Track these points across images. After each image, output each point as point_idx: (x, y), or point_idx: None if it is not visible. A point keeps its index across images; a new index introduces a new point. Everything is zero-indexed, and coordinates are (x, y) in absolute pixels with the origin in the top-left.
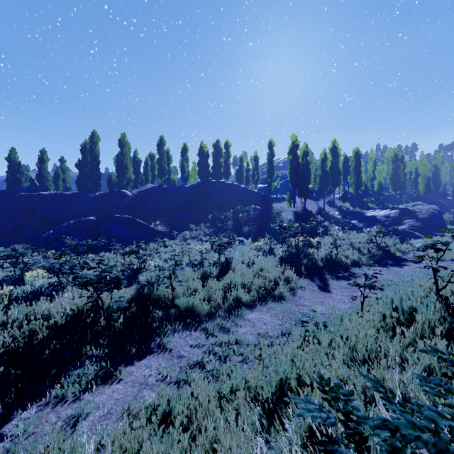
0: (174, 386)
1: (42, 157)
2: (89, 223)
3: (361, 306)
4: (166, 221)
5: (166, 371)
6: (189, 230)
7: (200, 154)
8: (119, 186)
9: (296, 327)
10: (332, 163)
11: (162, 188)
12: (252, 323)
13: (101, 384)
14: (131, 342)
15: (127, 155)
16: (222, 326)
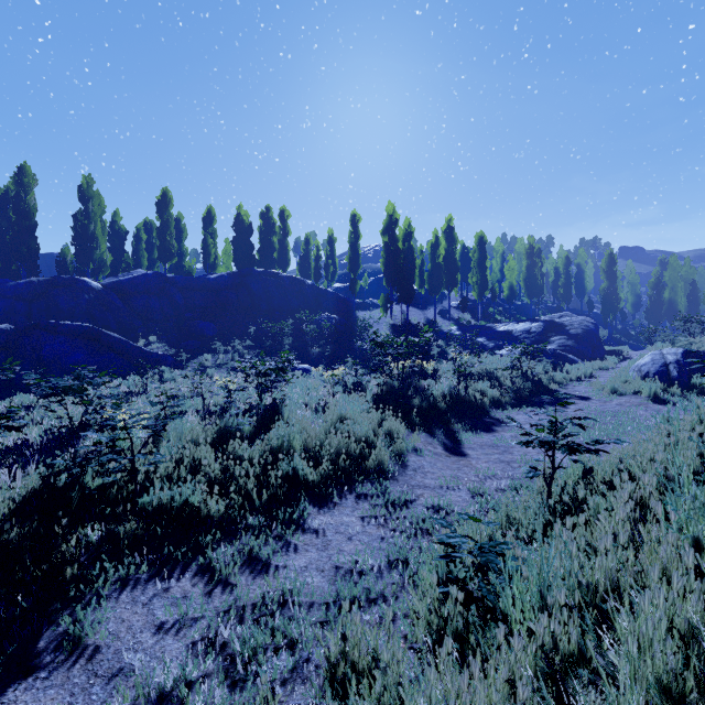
0: None
1: None
2: None
3: (547, 487)
4: (169, 337)
5: None
6: (213, 353)
7: (237, 227)
8: (83, 274)
9: (416, 541)
10: (446, 252)
11: (164, 277)
12: (323, 538)
13: None
14: None
15: (96, 217)
16: (252, 555)
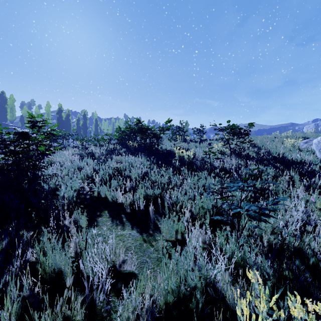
0: None
1: None
2: None
3: None
4: None
5: None
6: None
7: None
8: None
9: None
10: (83, 122)
11: None
12: None
13: None
14: None
15: None
16: None
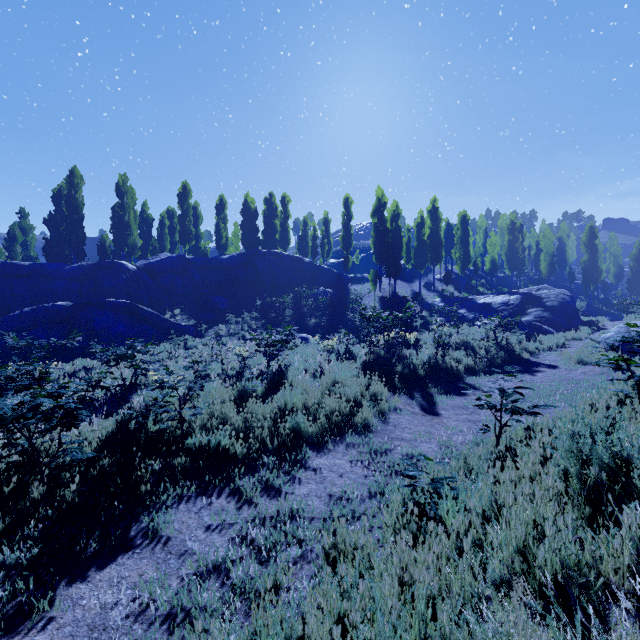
0: (161, 629)
1: None
2: (57, 311)
3: (496, 441)
4: (190, 310)
5: (149, 592)
6: (226, 324)
7: (244, 212)
8: (118, 256)
9: (392, 479)
10: (431, 230)
11: (185, 259)
12: (320, 474)
13: (4, 635)
14: (92, 529)
15: (129, 209)
16: (268, 484)
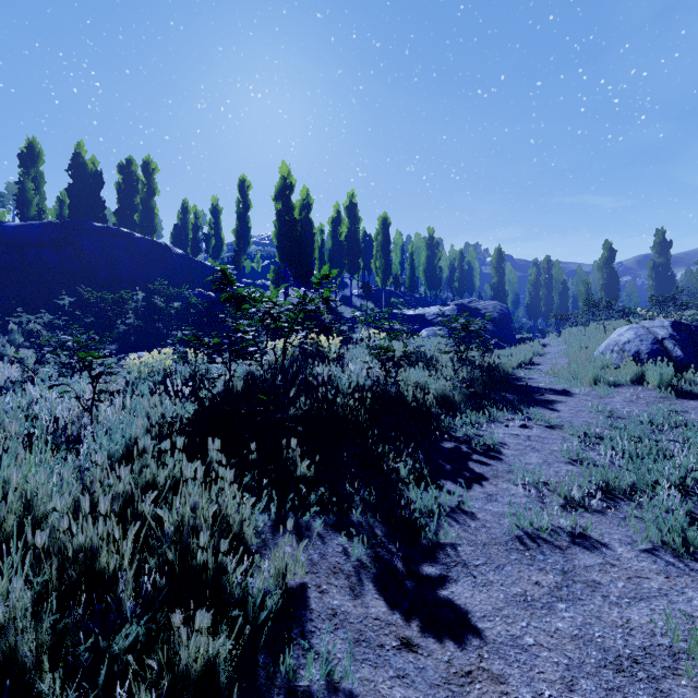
0: None
1: None
2: None
3: None
4: None
5: None
6: None
7: (75, 172)
8: None
9: None
10: (349, 231)
11: None
12: None
13: None
14: None
15: None
16: None
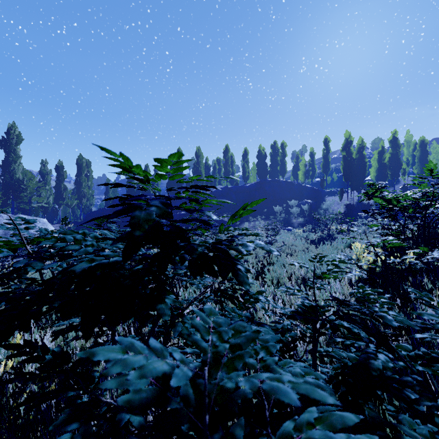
0: None
1: (146, 170)
2: (181, 216)
3: None
4: (231, 214)
5: None
6: (248, 221)
7: (258, 157)
8: None
9: None
10: (391, 155)
11: (228, 188)
12: None
13: None
14: None
15: (201, 163)
16: None
